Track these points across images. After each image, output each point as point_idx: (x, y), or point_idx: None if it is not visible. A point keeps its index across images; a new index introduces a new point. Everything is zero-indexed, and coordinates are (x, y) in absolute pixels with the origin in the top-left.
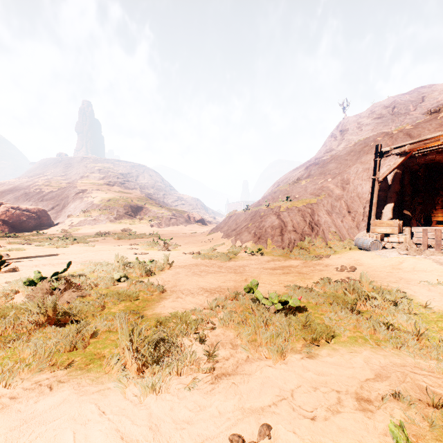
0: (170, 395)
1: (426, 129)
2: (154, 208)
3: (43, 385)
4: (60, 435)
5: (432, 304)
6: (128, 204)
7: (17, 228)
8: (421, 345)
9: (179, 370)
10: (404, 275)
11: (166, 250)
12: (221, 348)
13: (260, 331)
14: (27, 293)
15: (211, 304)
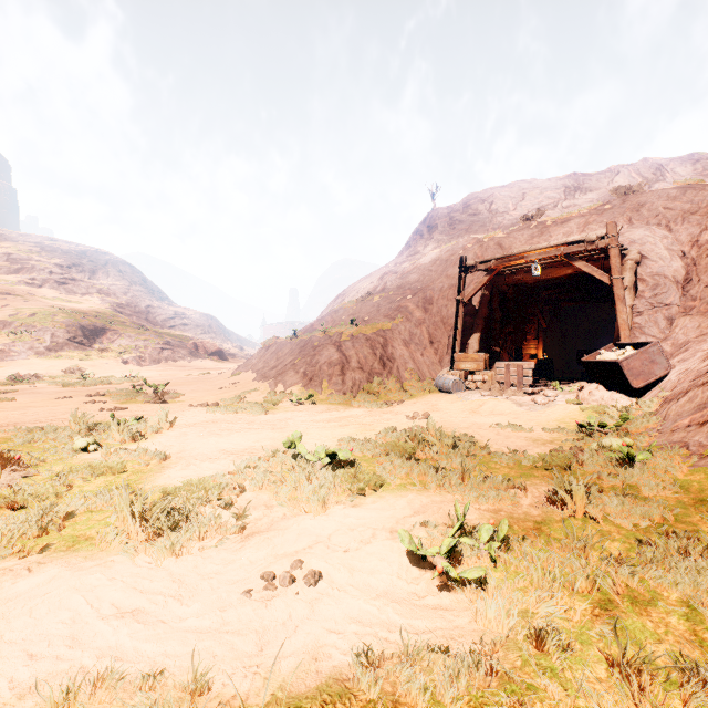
0: (193, 556)
1: (517, 240)
2: (130, 330)
3: (16, 570)
4: (66, 599)
5: (493, 447)
6: (75, 323)
7: None
8: (466, 483)
9: (201, 534)
10: (479, 420)
11: (160, 403)
12: (252, 511)
13: (301, 487)
14: None
15: (239, 468)
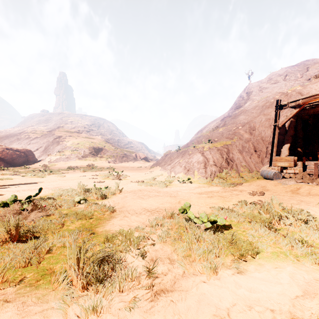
0: (111, 315)
1: (313, 89)
2: (111, 149)
3: None
4: None
5: None
6: (92, 146)
7: (10, 164)
8: None
9: (121, 287)
10: (303, 199)
11: (118, 180)
12: (160, 263)
13: (194, 248)
14: (3, 212)
15: (151, 223)
